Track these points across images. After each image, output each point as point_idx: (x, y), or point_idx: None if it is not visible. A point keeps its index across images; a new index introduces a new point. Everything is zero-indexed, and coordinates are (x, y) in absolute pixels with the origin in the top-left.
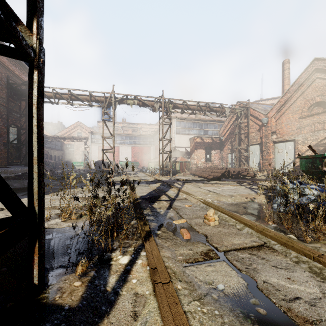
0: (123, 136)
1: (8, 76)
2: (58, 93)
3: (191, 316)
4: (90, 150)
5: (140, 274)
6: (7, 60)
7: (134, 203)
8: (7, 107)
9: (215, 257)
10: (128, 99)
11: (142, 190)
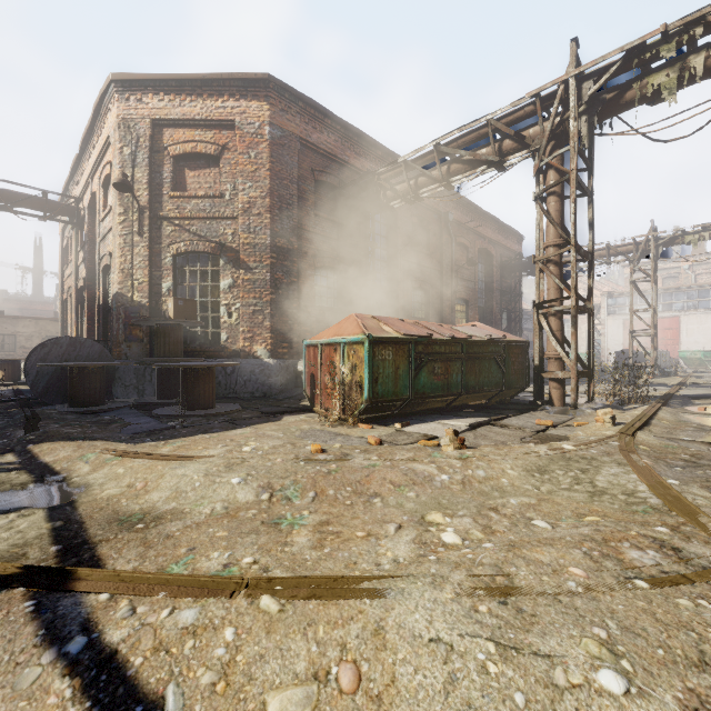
0: (691, 291)
1: (501, 253)
2: None
3: (661, 413)
4: (604, 328)
5: (643, 408)
6: (500, 236)
7: (664, 394)
8: (500, 290)
9: (710, 415)
10: (687, 235)
11: (693, 391)
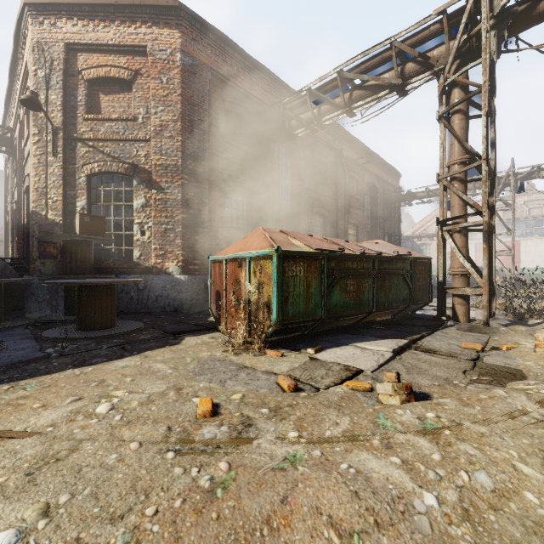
0: (529, 220)
1: (384, 187)
2: (432, 191)
3: None
4: None
5: None
6: (383, 173)
7: None
8: (383, 217)
9: None
10: (542, 170)
11: None
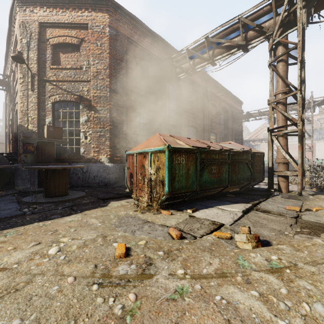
0: (321, 130)
1: (232, 110)
2: (262, 112)
3: None
4: None
5: None
6: (232, 101)
7: None
8: (231, 128)
9: None
10: None
11: None
